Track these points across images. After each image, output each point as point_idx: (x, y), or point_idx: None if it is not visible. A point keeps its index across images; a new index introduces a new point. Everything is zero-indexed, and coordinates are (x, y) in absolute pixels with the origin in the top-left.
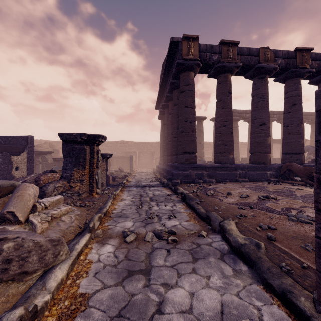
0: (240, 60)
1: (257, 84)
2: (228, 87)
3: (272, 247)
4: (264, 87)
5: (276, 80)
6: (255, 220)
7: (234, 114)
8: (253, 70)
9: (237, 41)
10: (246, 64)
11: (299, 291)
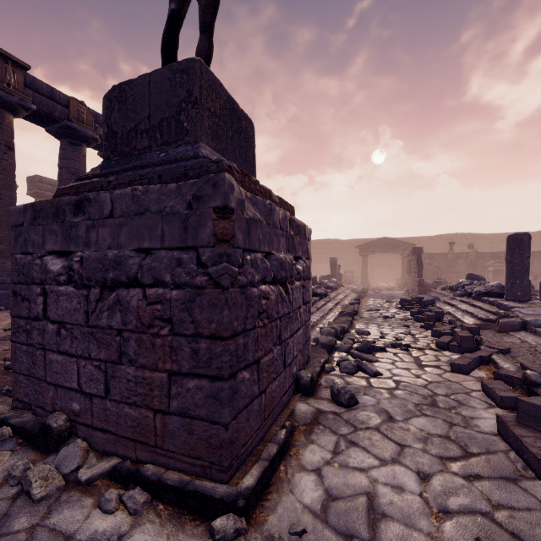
0: (33, 99)
1: (67, 151)
2: (7, 136)
3: (5, 376)
4: (79, 160)
5: (101, 155)
6: (4, 354)
7: (42, 185)
8: (60, 126)
9: (25, 63)
10: (45, 111)
11: (6, 403)
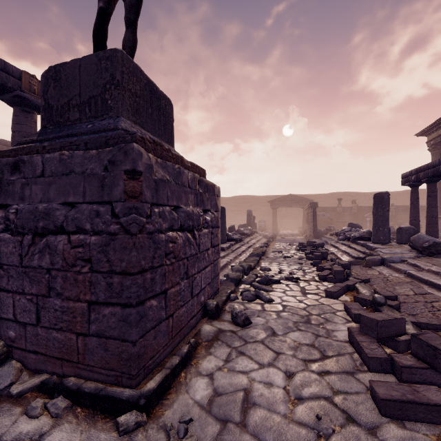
0: None
1: (20, 117)
2: None
3: None
4: (30, 125)
5: None
6: None
7: None
8: (13, 95)
9: None
10: None
11: None
